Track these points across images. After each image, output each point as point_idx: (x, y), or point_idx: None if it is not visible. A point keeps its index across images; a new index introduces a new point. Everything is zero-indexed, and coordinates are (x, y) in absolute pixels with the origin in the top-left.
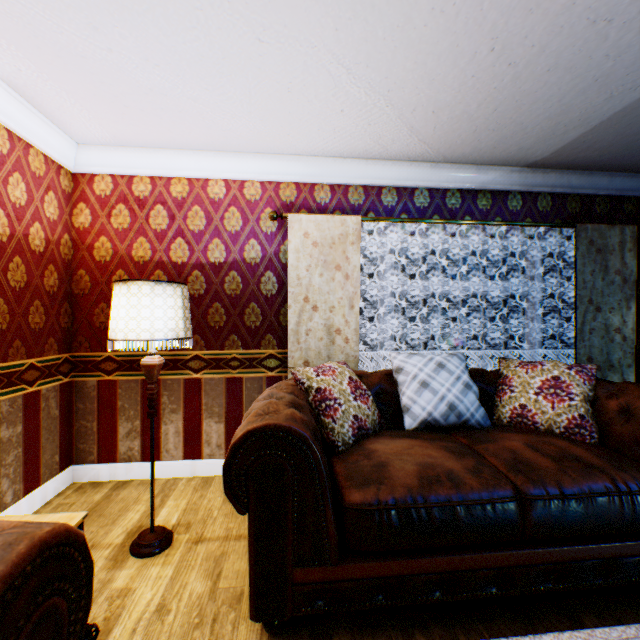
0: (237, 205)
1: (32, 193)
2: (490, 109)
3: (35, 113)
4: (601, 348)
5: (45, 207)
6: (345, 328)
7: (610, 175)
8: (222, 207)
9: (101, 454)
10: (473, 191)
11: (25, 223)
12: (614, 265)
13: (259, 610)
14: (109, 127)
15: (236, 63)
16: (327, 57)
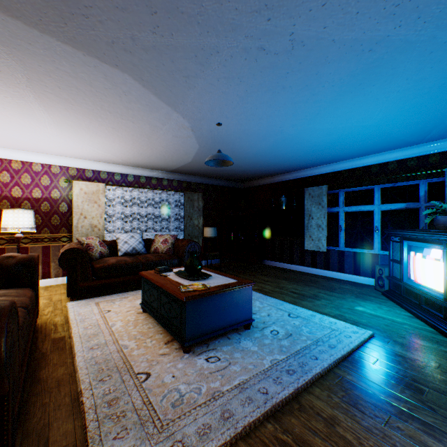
0: (48, 174)
1: None
2: (146, 160)
3: None
4: (192, 231)
5: None
6: (99, 225)
7: (195, 177)
8: (40, 175)
9: None
10: (150, 177)
11: None
12: (196, 205)
13: (70, 294)
14: None
15: (58, 142)
16: (90, 147)
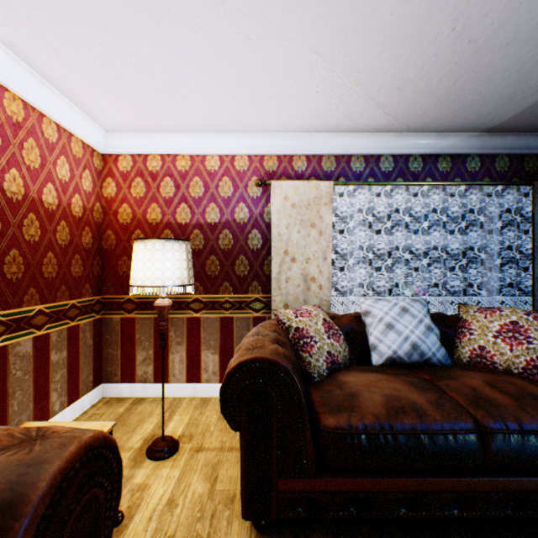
0: (229, 175)
1: (73, 171)
2: (450, 82)
3: (76, 109)
4: None
5: (83, 182)
6: (319, 277)
7: None
8: (217, 177)
9: (123, 376)
10: (434, 155)
11: (68, 195)
12: None
13: (249, 511)
14: (130, 117)
15: (229, 59)
16: (305, 48)
